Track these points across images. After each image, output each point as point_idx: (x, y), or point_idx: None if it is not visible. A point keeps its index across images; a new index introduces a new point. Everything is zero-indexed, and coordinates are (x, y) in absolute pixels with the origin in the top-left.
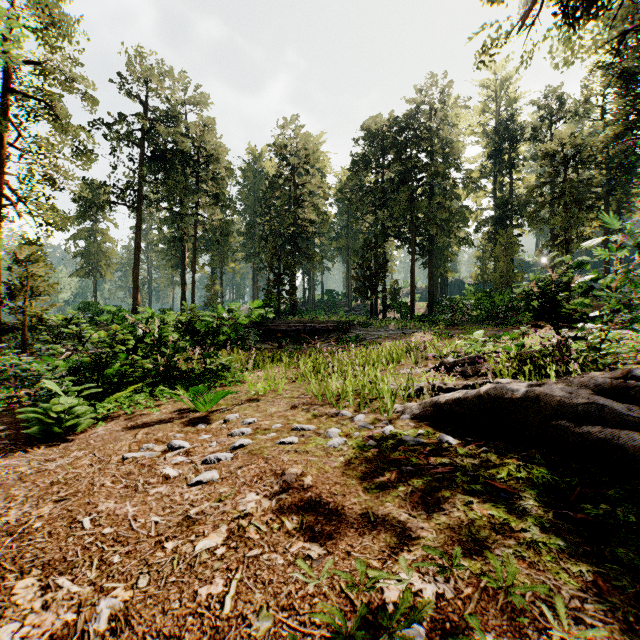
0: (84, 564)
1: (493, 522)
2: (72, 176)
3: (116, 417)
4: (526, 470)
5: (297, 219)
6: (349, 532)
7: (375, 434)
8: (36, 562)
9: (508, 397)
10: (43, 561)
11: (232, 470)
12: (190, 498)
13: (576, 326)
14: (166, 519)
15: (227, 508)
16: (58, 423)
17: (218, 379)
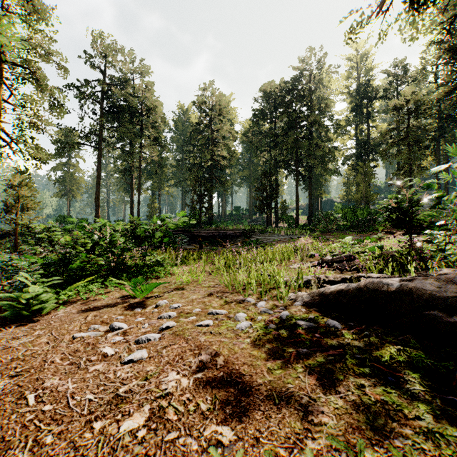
0: (19, 444)
1: (387, 408)
2: (51, 124)
3: (74, 302)
4: (406, 354)
5: (213, 155)
6: (257, 415)
7: (274, 318)
8: None
9: (384, 290)
10: None
11: (159, 349)
12: (121, 376)
13: (419, 232)
14: (99, 397)
15: (151, 387)
16: (28, 307)
17: (154, 272)
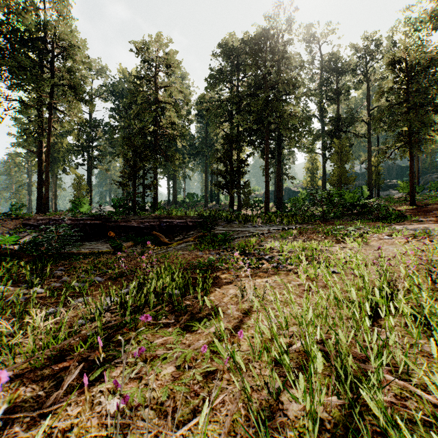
0: None
1: None
2: None
3: None
4: None
5: (159, 122)
6: None
7: None
8: None
9: None
10: None
11: None
12: None
13: None
14: None
15: None
16: None
17: None
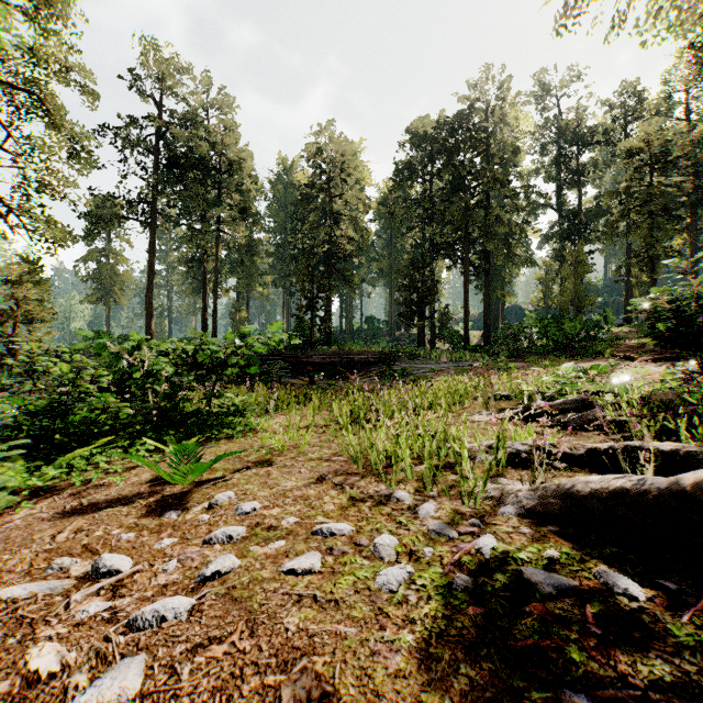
0: None
1: None
2: (72, 184)
3: (61, 490)
4: None
5: (333, 236)
6: None
7: (465, 557)
8: None
9: None
10: None
11: (176, 658)
12: None
13: (677, 358)
14: None
15: None
16: None
17: (225, 427)
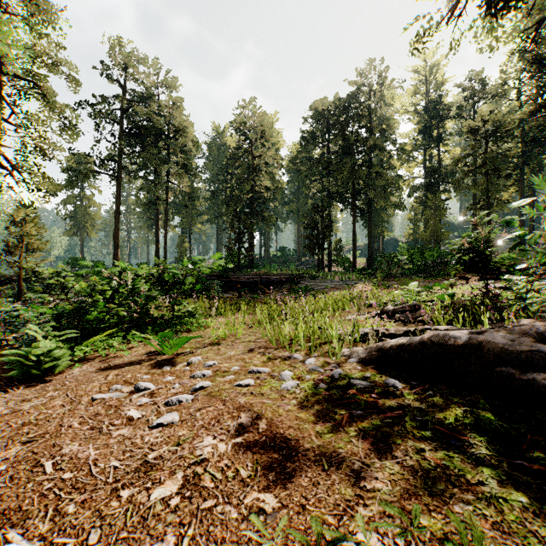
0: (38, 514)
1: (448, 473)
2: (61, 149)
3: (92, 359)
4: (473, 416)
5: (255, 186)
6: (303, 482)
7: (325, 377)
8: None
9: (451, 344)
10: None
11: (192, 412)
12: (150, 441)
13: (498, 278)
14: (125, 464)
15: (184, 452)
16: (38, 365)
17: (184, 324)
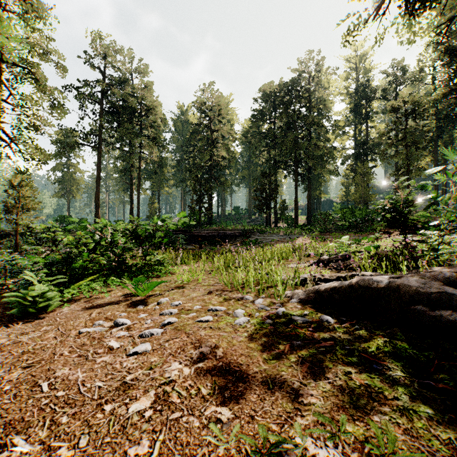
0: (38, 424)
1: (370, 391)
2: (51, 125)
3: (78, 300)
4: (391, 345)
5: (213, 156)
6: (252, 398)
7: (271, 314)
8: (0, 421)
9: (374, 287)
10: (6, 421)
11: (161, 343)
12: (127, 366)
13: (415, 232)
14: (107, 384)
15: (156, 375)
16: (34, 305)
17: (155, 271)
